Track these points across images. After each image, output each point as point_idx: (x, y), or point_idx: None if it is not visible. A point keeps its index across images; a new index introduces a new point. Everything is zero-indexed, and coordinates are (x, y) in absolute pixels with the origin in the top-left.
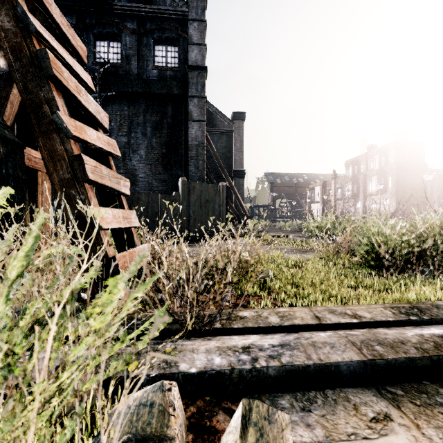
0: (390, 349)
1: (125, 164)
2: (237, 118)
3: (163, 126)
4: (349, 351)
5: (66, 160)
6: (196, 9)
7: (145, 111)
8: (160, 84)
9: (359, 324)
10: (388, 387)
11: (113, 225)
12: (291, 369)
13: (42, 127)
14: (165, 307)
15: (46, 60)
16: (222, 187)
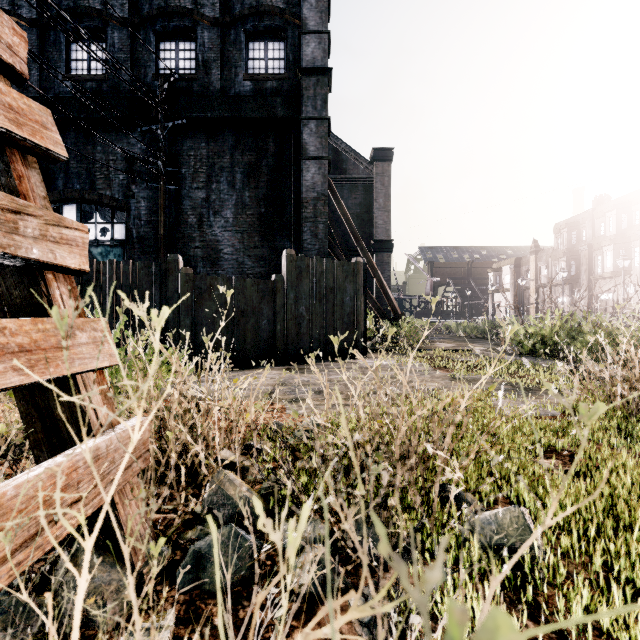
0: None
1: (202, 233)
2: (380, 157)
3: (261, 170)
4: None
5: None
6: None
7: (232, 147)
8: (257, 103)
9: None
10: None
11: None
12: None
13: None
14: None
15: None
16: (357, 266)
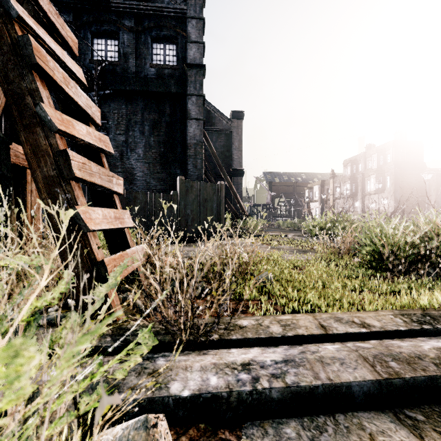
0: (407, 366)
1: (123, 163)
2: (236, 116)
3: (161, 124)
4: (362, 368)
5: (51, 156)
6: (195, 7)
7: (142, 109)
8: (158, 83)
9: (368, 334)
10: (407, 411)
11: (103, 226)
12: (296, 390)
13: (24, 120)
14: (147, 330)
15: (28, 47)
16: (220, 186)
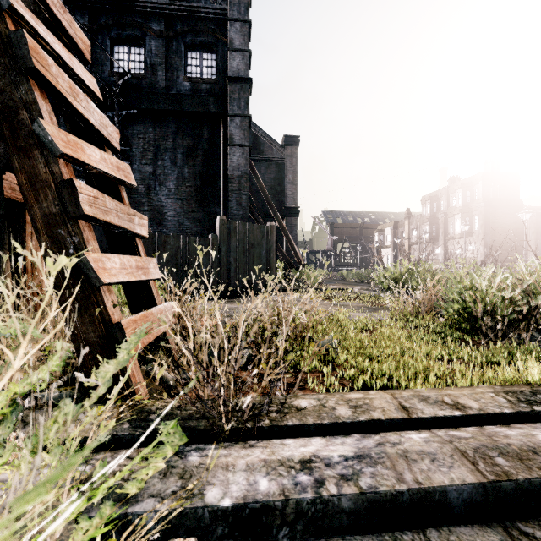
0: (519, 464)
1: (150, 199)
2: (289, 142)
3: (197, 152)
4: (459, 466)
5: (53, 187)
6: (239, 6)
7: (174, 133)
8: (194, 100)
9: (464, 419)
10: (521, 525)
11: (121, 279)
12: (374, 498)
13: (18, 141)
14: (171, 427)
15: (23, 46)
16: (271, 228)
